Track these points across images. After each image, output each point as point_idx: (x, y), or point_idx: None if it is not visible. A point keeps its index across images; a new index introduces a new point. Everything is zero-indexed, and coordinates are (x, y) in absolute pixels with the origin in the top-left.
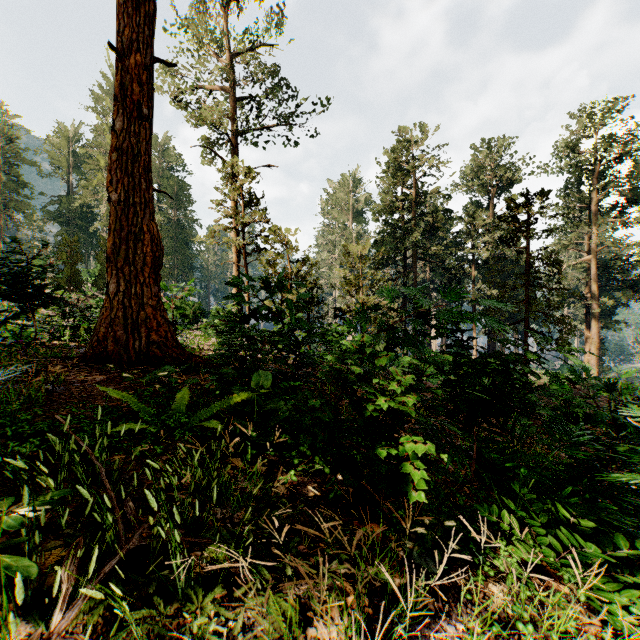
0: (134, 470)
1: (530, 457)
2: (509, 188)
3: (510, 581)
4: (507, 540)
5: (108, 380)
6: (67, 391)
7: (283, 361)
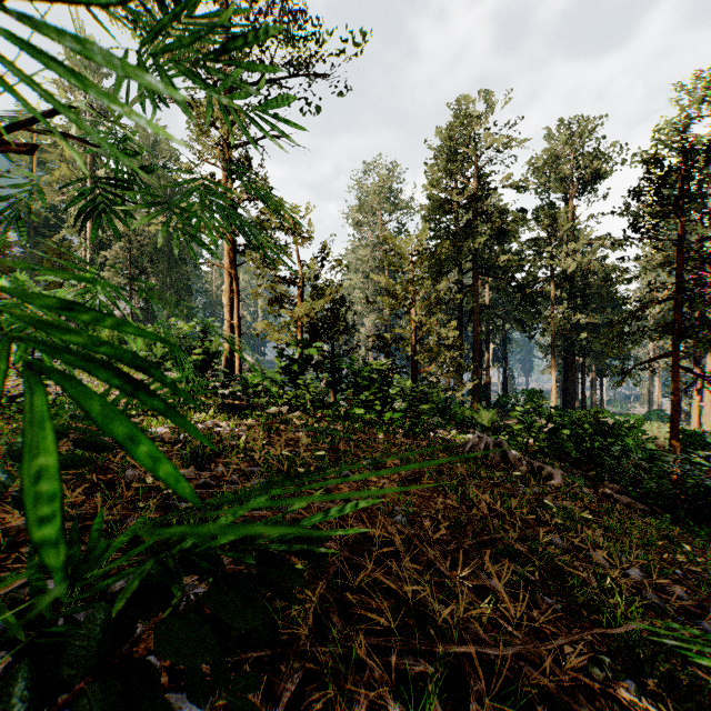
0: None
1: None
2: (595, 183)
3: None
4: None
5: None
6: None
7: None
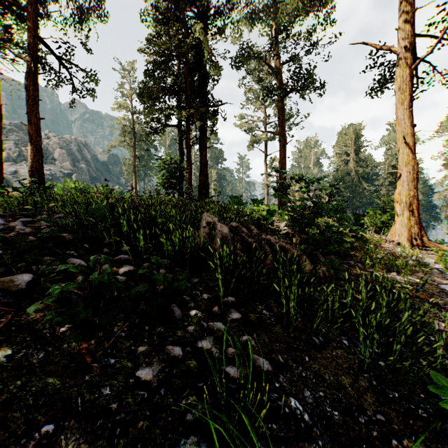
0: None
1: None
2: None
3: None
4: None
5: None
6: None
7: None
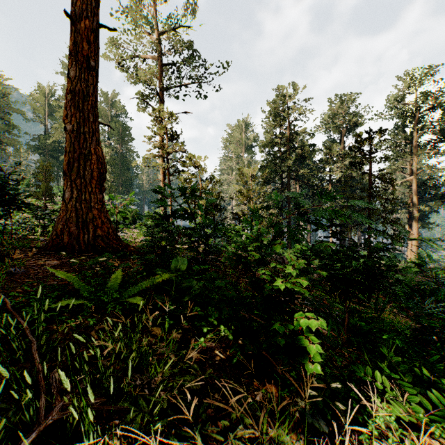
0: (69, 339)
1: (386, 323)
2: (355, 129)
3: (391, 438)
4: (379, 396)
5: (62, 264)
6: (27, 273)
7: (195, 249)
